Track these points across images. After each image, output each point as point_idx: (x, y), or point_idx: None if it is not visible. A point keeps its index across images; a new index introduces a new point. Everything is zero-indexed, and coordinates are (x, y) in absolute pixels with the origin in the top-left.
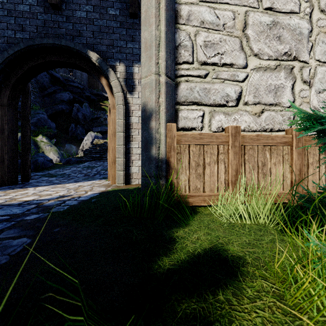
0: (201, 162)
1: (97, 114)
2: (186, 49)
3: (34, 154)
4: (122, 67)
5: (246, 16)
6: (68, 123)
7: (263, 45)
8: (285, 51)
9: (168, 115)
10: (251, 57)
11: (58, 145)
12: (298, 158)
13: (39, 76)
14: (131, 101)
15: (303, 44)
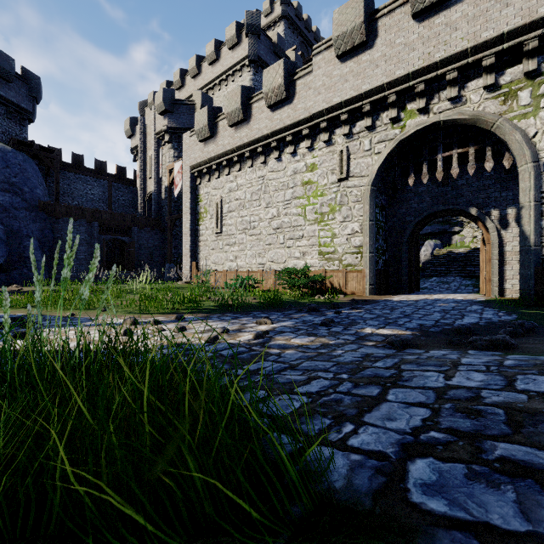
0: None
1: None
2: None
3: None
4: (496, 212)
5: None
6: None
7: None
8: None
9: (536, 263)
10: None
11: None
12: None
13: None
14: (504, 235)
15: None
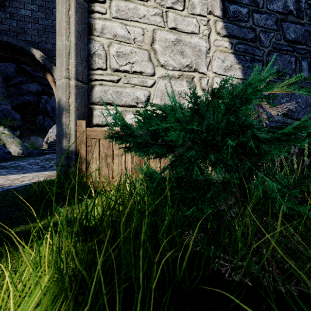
0: (111, 154)
1: None
2: (100, 57)
3: None
4: None
5: (154, 33)
6: (35, 114)
7: (168, 57)
8: (187, 64)
9: (79, 113)
10: (158, 67)
11: (23, 137)
12: None
13: (3, 65)
14: None
15: (202, 59)
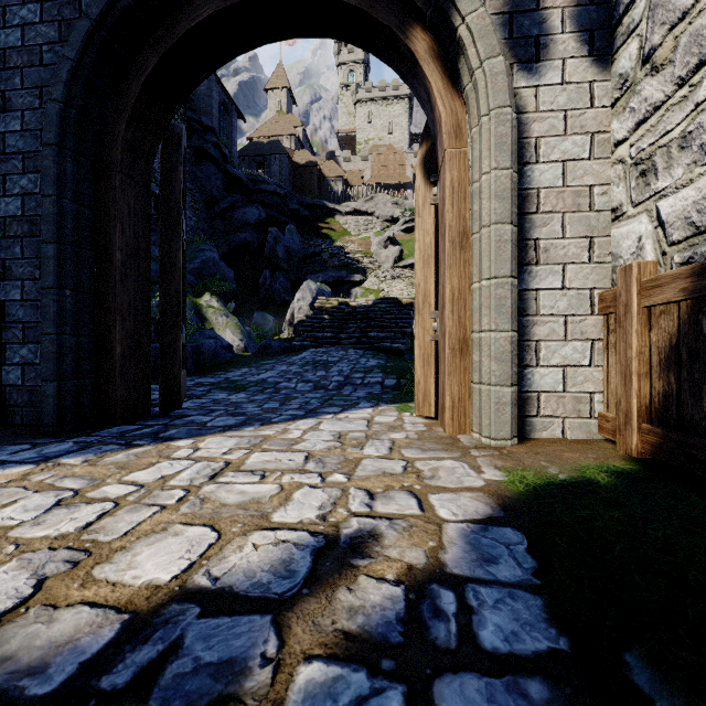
0: None
1: (313, 247)
2: None
3: (196, 331)
4: None
5: None
6: (256, 269)
7: None
8: None
9: None
10: None
11: (239, 315)
12: None
13: (204, 178)
14: (529, 100)
15: None
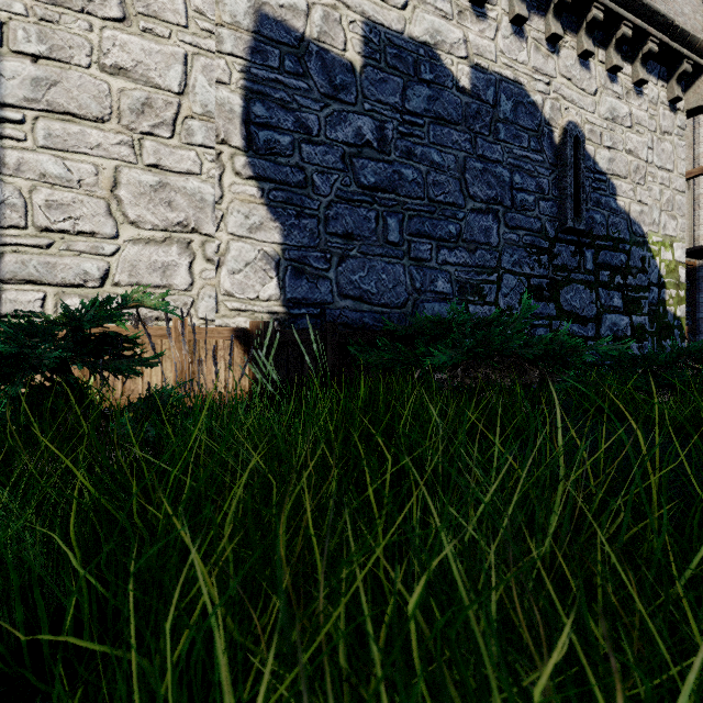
0: None
1: None
2: (15, 209)
3: None
4: None
5: (117, 172)
6: None
7: (145, 211)
8: (179, 221)
9: None
10: (126, 225)
11: None
12: (179, 355)
13: None
14: None
15: (206, 213)
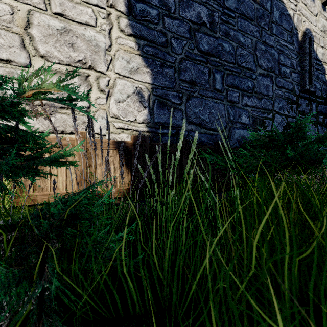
0: None
1: None
2: None
3: None
4: None
5: (29, 14)
6: None
7: (52, 48)
8: (79, 59)
9: None
10: (37, 57)
11: None
12: (79, 160)
13: None
14: None
15: (100, 56)
